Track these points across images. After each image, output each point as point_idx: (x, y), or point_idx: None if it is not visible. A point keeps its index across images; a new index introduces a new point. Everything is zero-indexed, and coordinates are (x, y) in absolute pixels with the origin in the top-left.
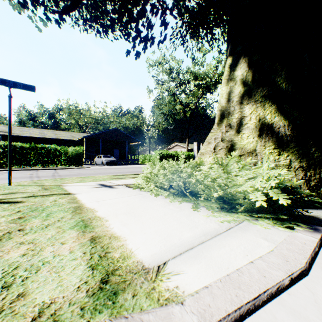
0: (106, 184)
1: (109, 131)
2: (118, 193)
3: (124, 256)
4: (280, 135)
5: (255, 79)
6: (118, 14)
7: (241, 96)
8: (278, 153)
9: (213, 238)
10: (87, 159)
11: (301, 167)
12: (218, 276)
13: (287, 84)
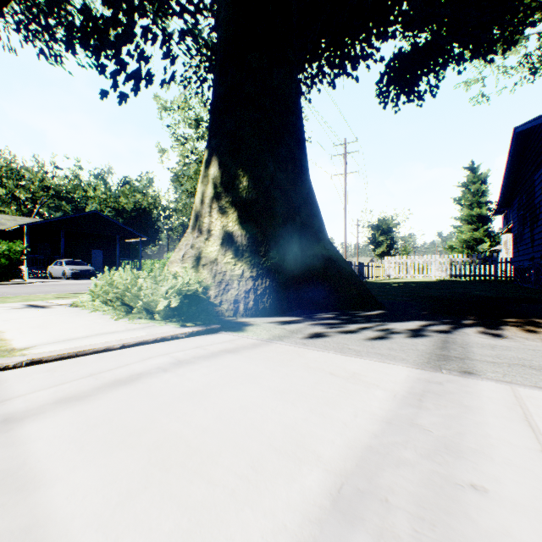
0: (40, 305)
1: (81, 216)
2: (47, 312)
3: (1, 346)
4: (238, 244)
5: (223, 182)
6: (80, 34)
7: (211, 198)
8: (235, 263)
9: (101, 335)
10: (33, 268)
11: (252, 277)
12: (69, 347)
13: (248, 192)
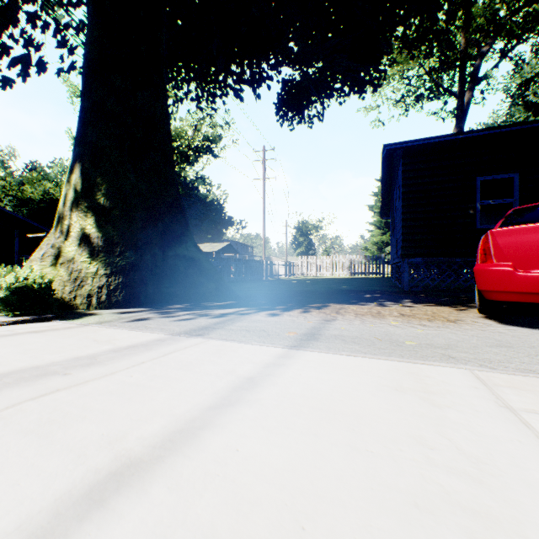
0: None
1: None
2: None
3: None
4: (95, 245)
5: (83, 188)
6: None
7: (73, 202)
8: (91, 262)
9: None
10: None
11: (106, 274)
12: None
13: (107, 199)
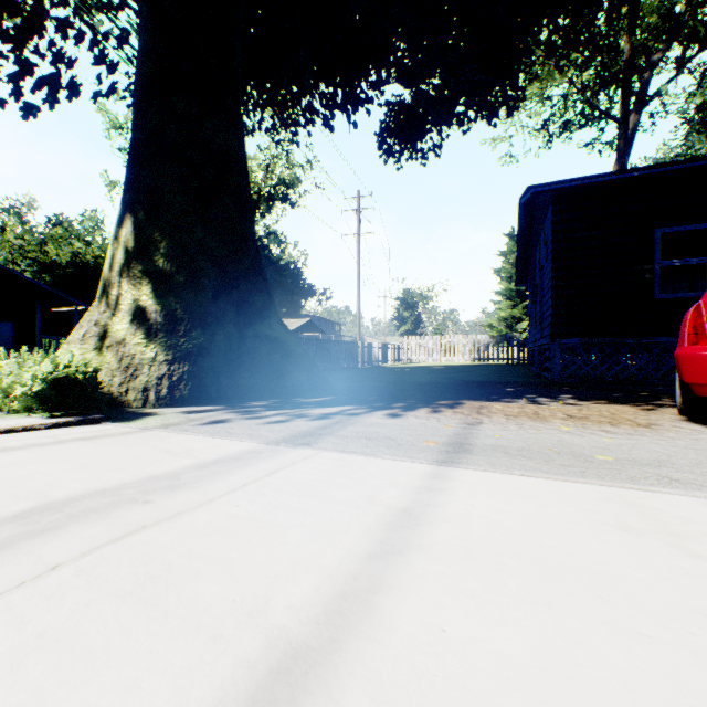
0: None
1: None
2: None
3: None
4: (152, 322)
5: (136, 246)
6: None
7: (122, 265)
8: (147, 344)
9: None
10: None
11: (167, 361)
12: None
13: (168, 261)
